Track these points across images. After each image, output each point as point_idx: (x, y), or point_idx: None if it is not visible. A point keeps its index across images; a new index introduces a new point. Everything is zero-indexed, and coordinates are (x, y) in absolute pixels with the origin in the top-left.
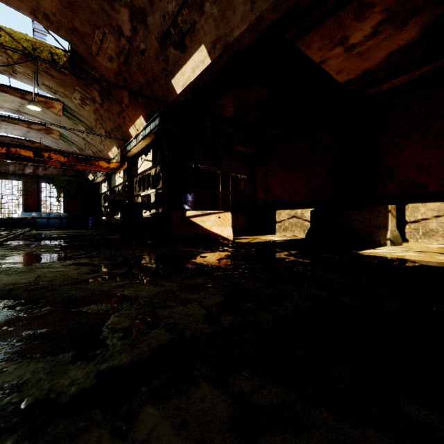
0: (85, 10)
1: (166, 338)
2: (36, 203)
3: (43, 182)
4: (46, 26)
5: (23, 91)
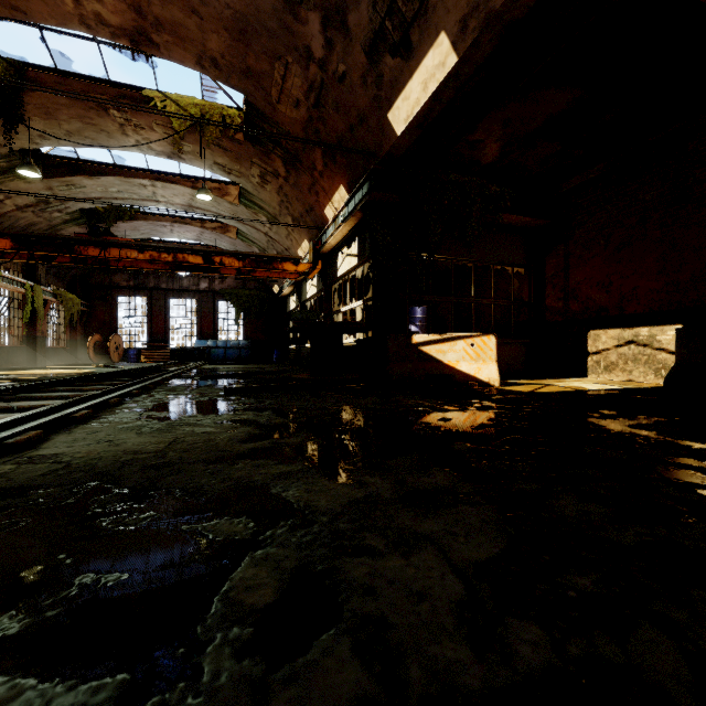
0: (261, 36)
1: (349, 688)
2: (212, 328)
3: (219, 299)
4: (214, 77)
5: (194, 178)
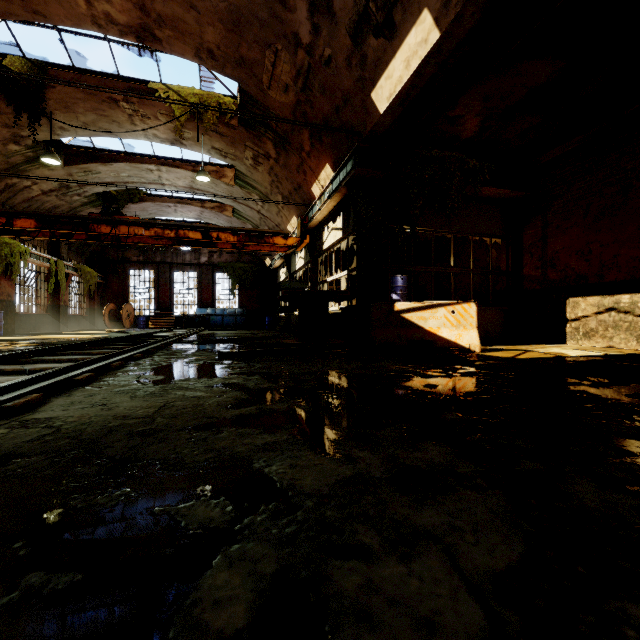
0: (253, 26)
1: None
2: (211, 298)
3: (218, 271)
4: (211, 68)
5: (194, 162)
